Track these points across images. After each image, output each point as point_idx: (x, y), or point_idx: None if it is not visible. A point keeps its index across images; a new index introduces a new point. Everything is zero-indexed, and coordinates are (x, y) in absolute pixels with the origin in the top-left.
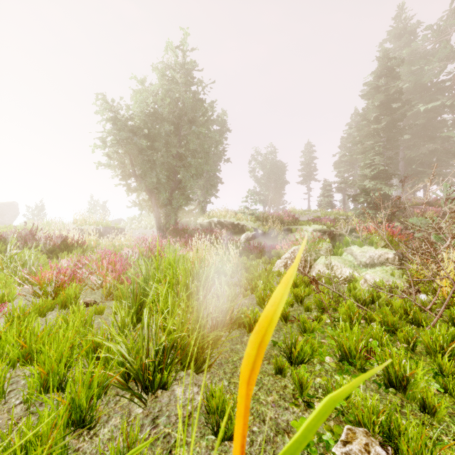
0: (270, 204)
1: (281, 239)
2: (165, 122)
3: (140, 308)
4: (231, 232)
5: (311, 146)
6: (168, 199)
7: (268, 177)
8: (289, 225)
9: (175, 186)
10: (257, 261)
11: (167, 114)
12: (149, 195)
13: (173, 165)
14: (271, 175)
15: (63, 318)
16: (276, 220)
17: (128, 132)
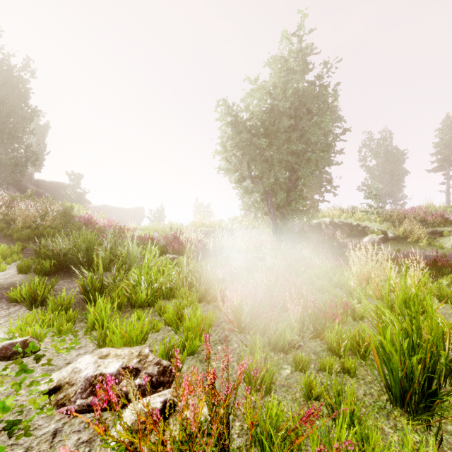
0: (385, 199)
1: (425, 245)
2: (283, 117)
3: (432, 394)
4: (347, 234)
5: (451, 120)
6: (284, 200)
7: (382, 167)
8: (435, 227)
9: (291, 185)
10: (436, 282)
11: (285, 107)
12: (265, 196)
13: (286, 163)
14: (387, 165)
15: (305, 384)
16: (413, 219)
17: (247, 133)
